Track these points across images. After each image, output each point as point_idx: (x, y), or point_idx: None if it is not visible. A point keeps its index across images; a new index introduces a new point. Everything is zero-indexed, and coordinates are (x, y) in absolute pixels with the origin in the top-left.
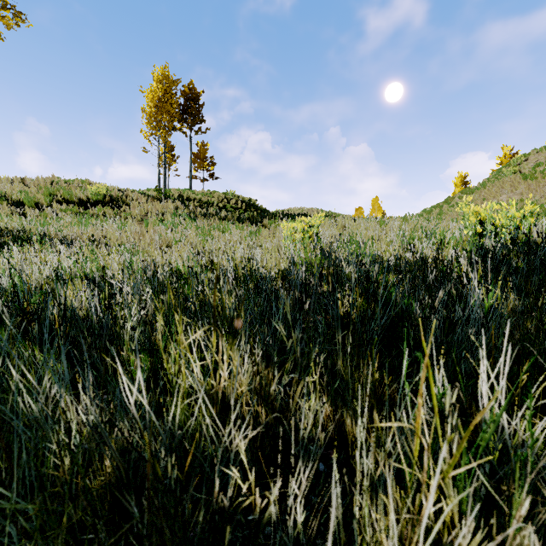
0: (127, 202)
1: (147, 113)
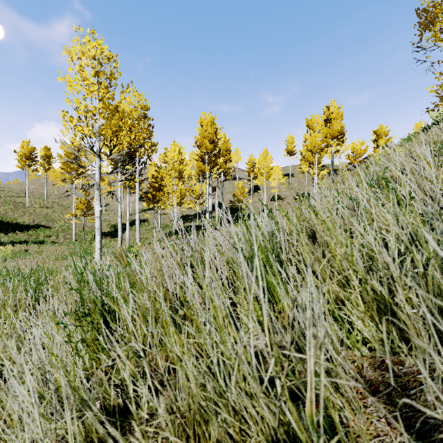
0: None
1: None
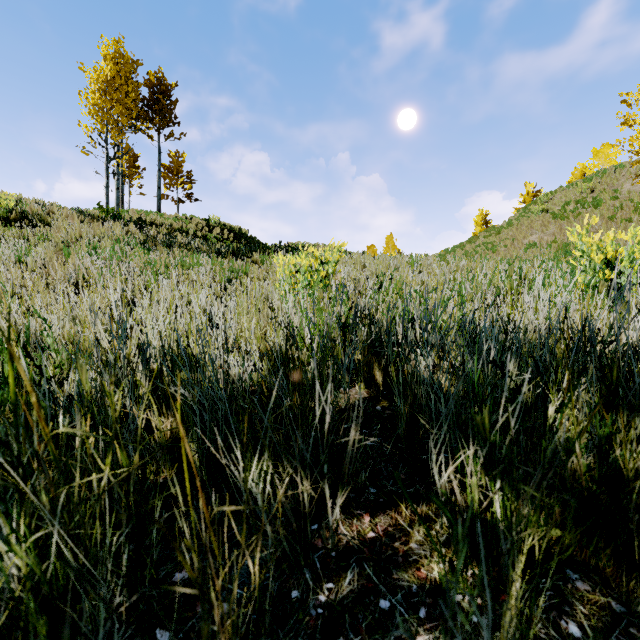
0: (48, 222)
1: (87, 99)
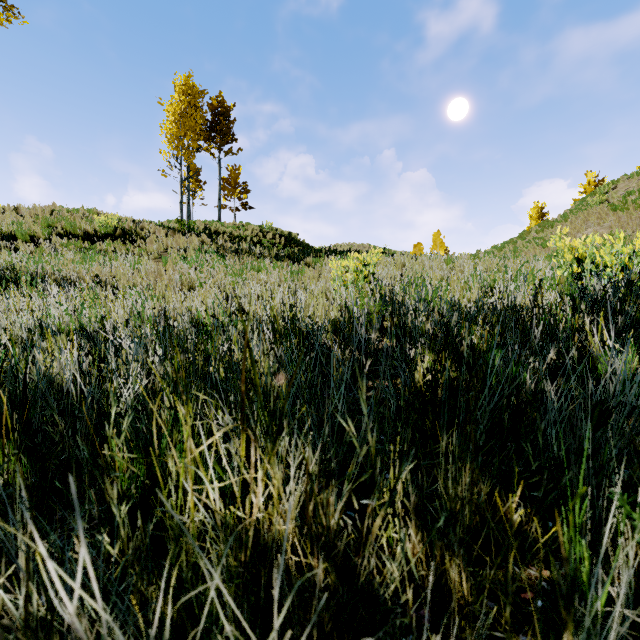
0: (142, 236)
1: (167, 130)
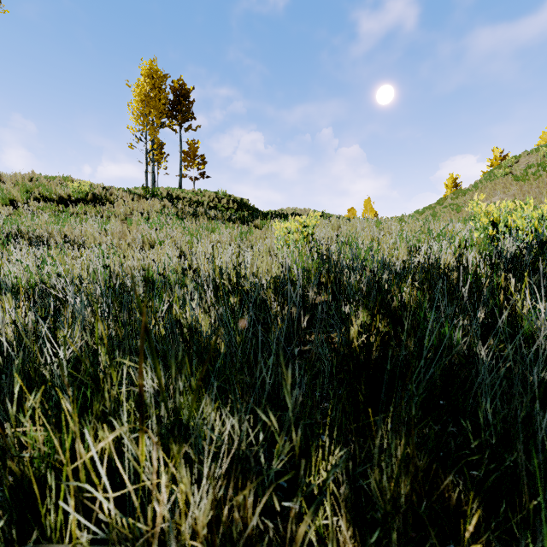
0: (111, 200)
1: (133, 108)
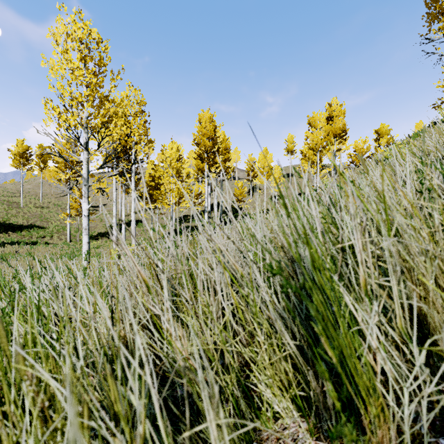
0: None
1: None
